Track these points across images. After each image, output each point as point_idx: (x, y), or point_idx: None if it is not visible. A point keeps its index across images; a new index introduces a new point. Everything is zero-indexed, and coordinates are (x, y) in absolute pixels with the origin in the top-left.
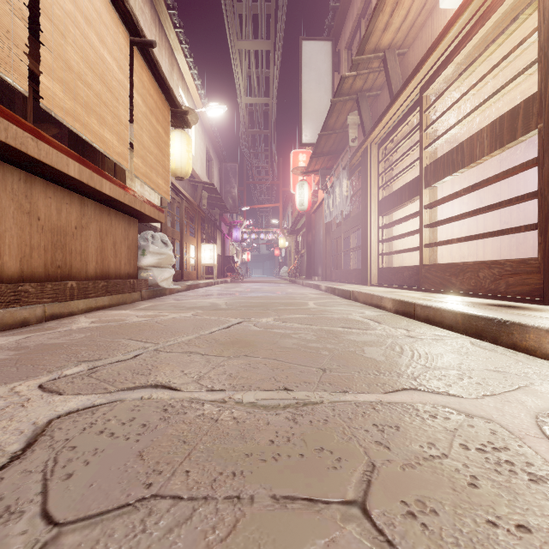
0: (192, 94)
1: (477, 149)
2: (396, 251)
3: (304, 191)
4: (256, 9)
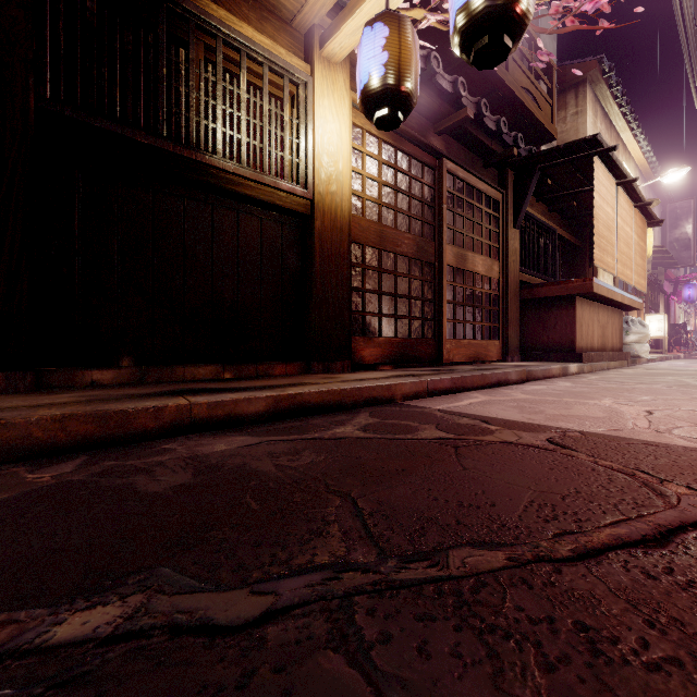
0: (633, 156)
1: None
2: None
3: None
4: None
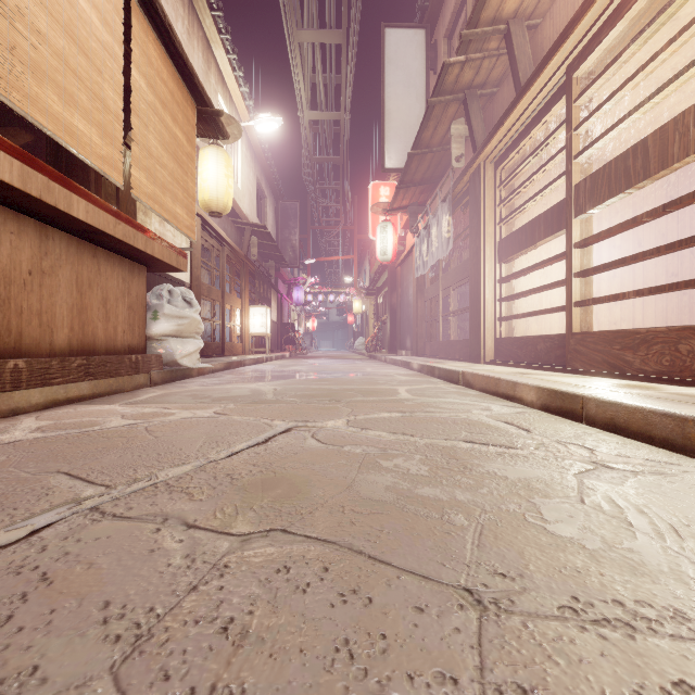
0: (237, 106)
1: (674, 145)
2: (524, 314)
3: (388, 236)
4: None
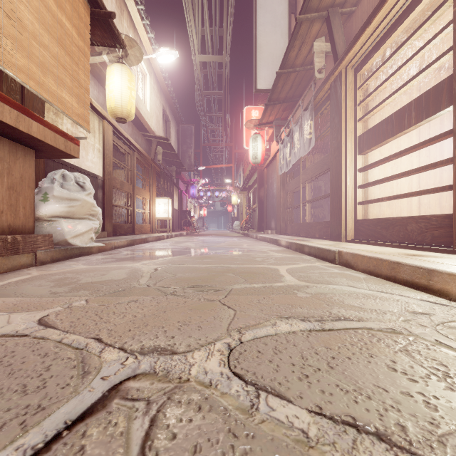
0: (146, 49)
1: None
2: (390, 197)
3: (258, 144)
4: None
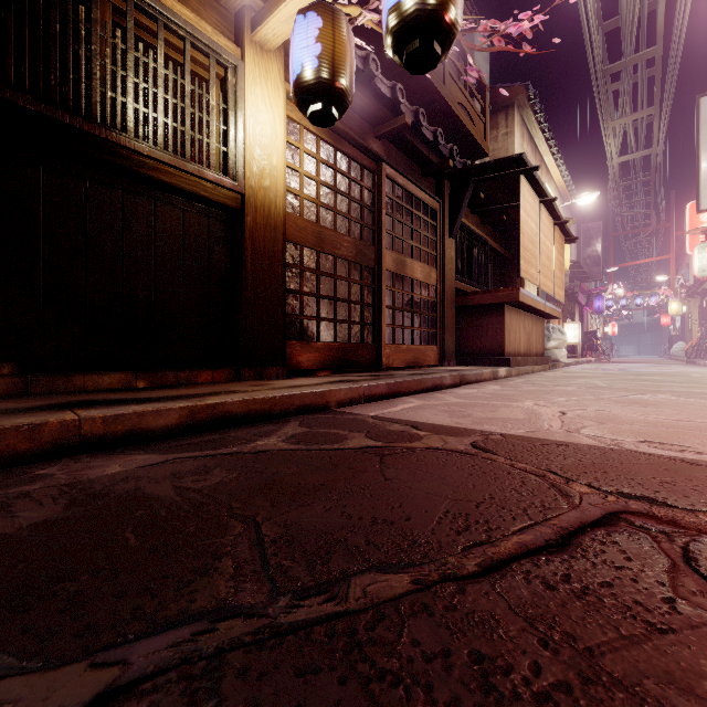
0: (554, 178)
1: None
2: None
3: (706, 255)
4: (635, 79)
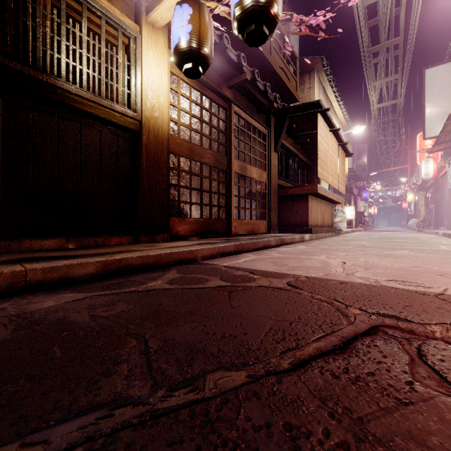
0: (338, 116)
1: None
2: None
3: (429, 165)
4: (387, 56)
